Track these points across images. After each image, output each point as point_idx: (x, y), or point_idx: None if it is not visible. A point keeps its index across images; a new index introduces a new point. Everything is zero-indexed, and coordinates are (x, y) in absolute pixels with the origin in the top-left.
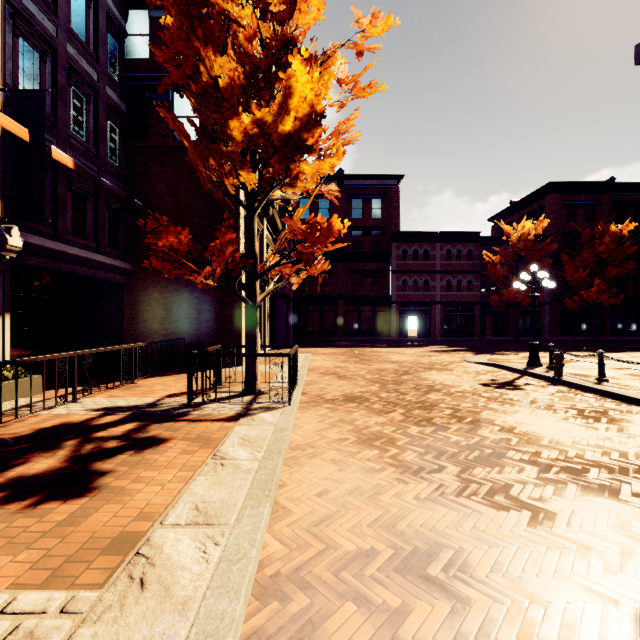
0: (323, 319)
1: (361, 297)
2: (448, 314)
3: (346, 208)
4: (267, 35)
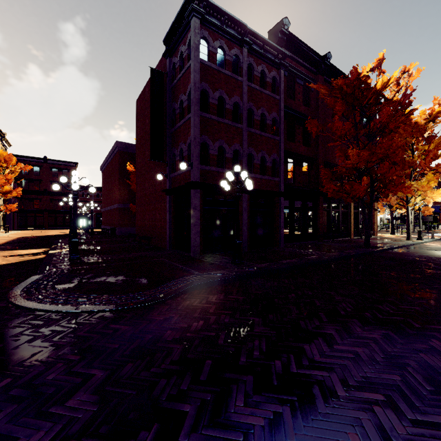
0: (36, 220)
1: (57, 211)
2: (98, 218)
3: (49, 172)
4: (1, 168)
